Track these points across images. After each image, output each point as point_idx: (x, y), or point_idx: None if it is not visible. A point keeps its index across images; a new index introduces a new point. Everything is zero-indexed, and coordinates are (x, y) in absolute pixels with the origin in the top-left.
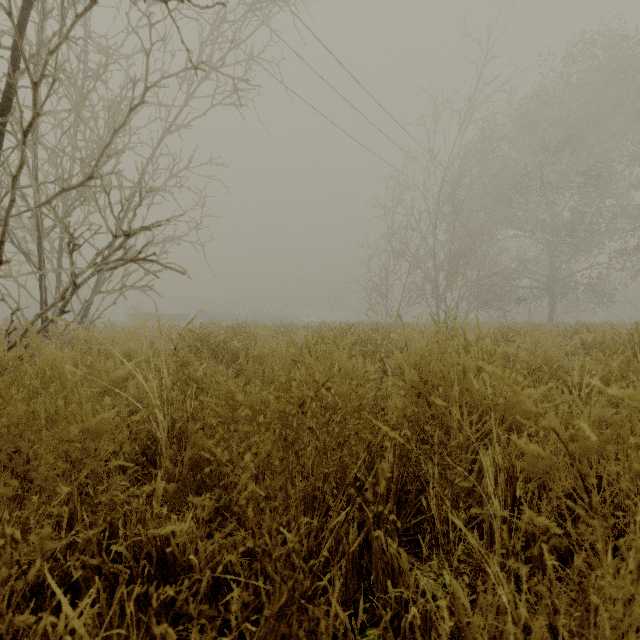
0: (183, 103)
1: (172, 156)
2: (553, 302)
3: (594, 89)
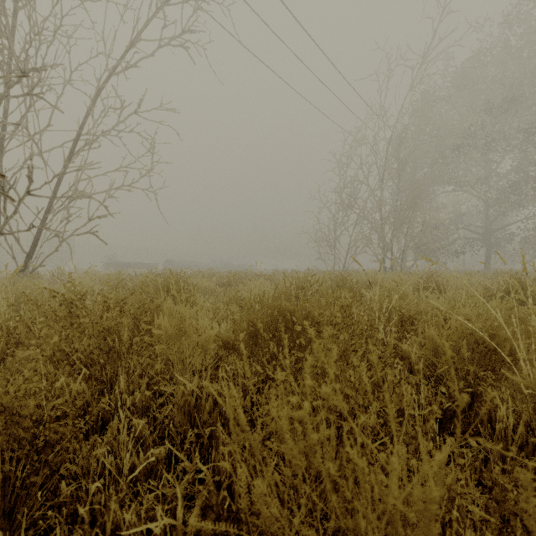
0: (130, 41)
1: (120, 99)
2: (489, 251)
3: (531, 50)
